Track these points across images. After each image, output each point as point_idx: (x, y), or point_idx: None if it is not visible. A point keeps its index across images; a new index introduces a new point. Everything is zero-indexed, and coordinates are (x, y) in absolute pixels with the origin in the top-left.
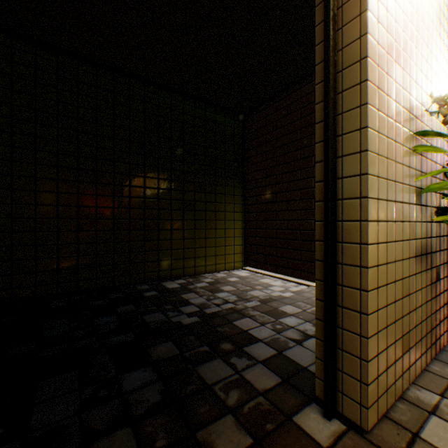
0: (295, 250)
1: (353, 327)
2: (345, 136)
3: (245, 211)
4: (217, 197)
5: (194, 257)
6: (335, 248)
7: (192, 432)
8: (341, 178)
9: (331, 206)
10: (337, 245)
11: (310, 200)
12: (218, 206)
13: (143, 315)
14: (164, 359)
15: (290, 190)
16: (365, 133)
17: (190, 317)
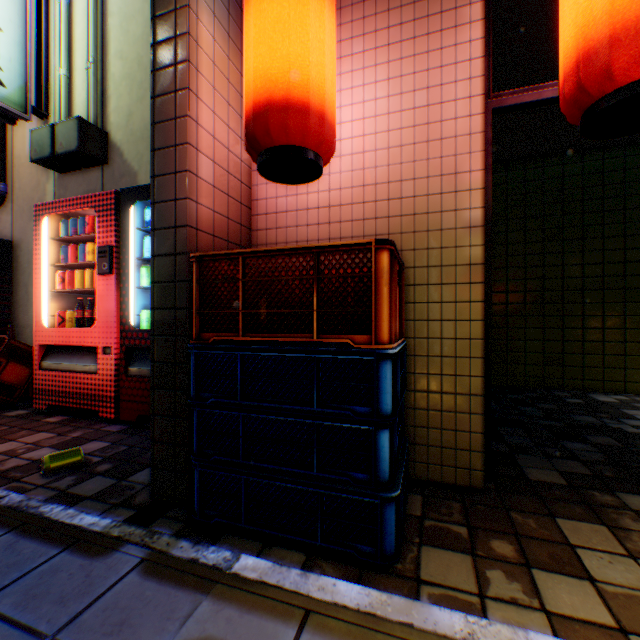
0: None
1: None
2: None
3: None
4: None
5: None
6: None
7: (636, 480)
8: None
9: None
10: None
11: None
12: None
13: (568, 414)
14: (602, 444)
15: None
16: None
17: (634, 428)
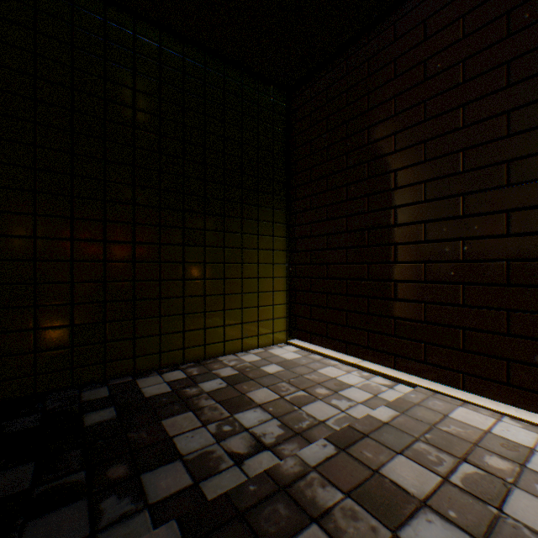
0: (383, 316)
1: None
2: None
3: (291, 249)
4: (244, 223)
5: (203, 328)
6: None
7: None
8: None
9: None
10: None
11: (415, 226)
12: (245, 239)
13: (29, 519)
14: None
15: (373, 210)
16: None
17: (155, 528)
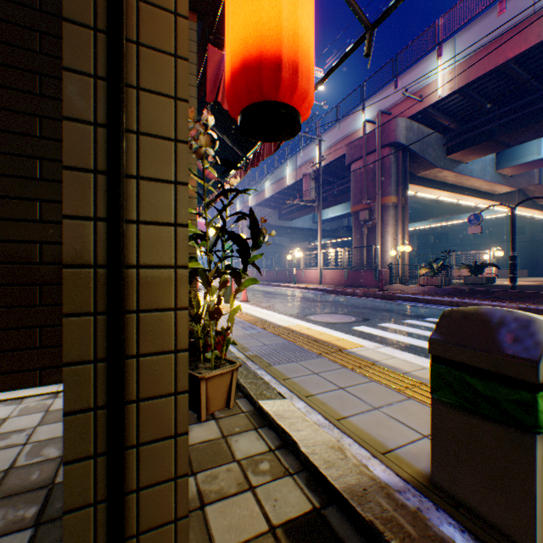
0: None
1: (164, 472)
2: (148, 94)
3: None
4: None
5: None
6: (126, 324)
7: None
8: (140, 177)
9: (125, 232)
10: (128, 318)
11: None
12: None
13: None
14: None
15: None
16: (186, 111)
17: None
